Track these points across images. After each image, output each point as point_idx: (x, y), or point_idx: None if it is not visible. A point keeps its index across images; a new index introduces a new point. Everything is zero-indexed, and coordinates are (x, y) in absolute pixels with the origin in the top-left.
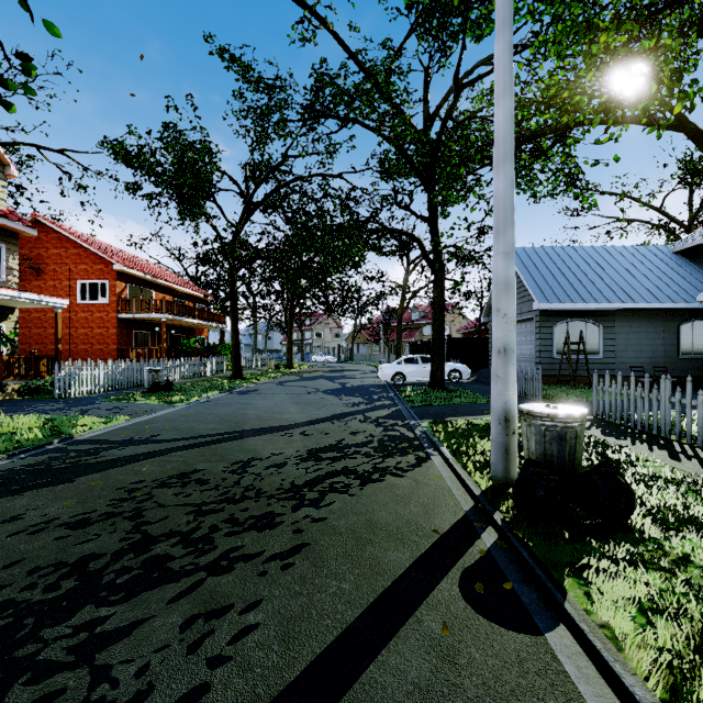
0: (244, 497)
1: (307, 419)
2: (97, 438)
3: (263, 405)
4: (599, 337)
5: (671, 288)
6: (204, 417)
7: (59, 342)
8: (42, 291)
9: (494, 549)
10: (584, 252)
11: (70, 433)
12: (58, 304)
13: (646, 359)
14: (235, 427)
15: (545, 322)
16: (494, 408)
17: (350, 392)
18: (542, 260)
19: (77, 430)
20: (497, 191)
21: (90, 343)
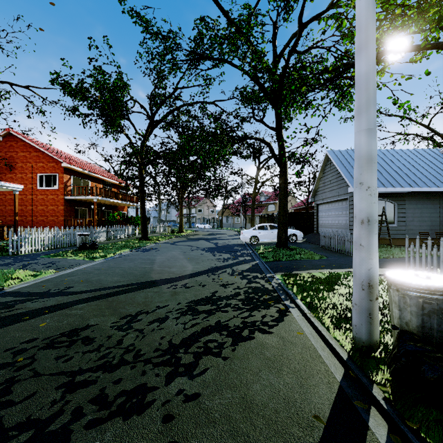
0: (121, 361)
1: (189, 272)
2: (21, 290)
3: (158, 260)
4: (394, 212)
5: None
6: (112, 271)
7: (17, 215)
8: (13, 181)
9: None
10: (381, 153)
11: (3, 285)
12: (16, 188)
13: (427, 227)
14: (133, 280)
15: None
16: (357, 274)
17: (221, 250)
18: (352, 159)
19: (8, 282)
20: (359, 73)
21: (46, 215)
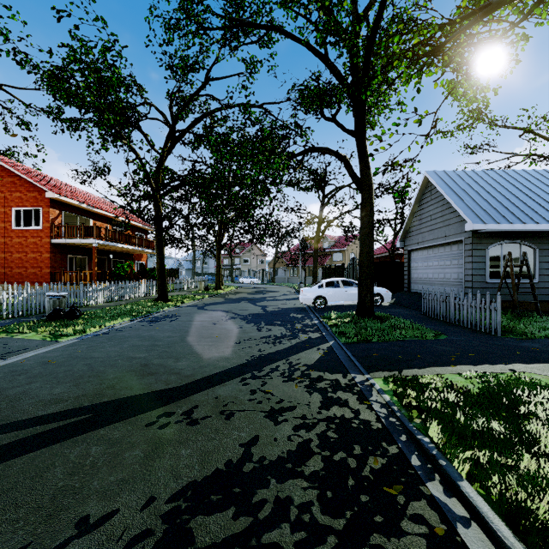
0: None
1: (209, 370)
2: None
3: (164, 341)
4: (534, 260)
5: None
6: (68, 368)
7: None
8: None
9: None
10: (507, 175)
11: None
12: None
13: None
14: (89, 396)
15: (477, 244)
16: None
17: (271, 319)
18: (466, 183)
19: None
20: None
21: (24, 267)
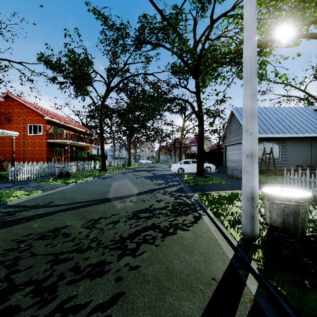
0: (89, 247)
1: (134, 192)
2: (19, 204)
3: (113, 185)
4: (279, 151)
5: (314, 126)
6: (81, 191)
7: (14, 153)
8: (10, 129)
9: (259, 298)
10: (270, 109)
11: (6, 201)
12: (13, 134)
13: (302, 161)
14: (96, 197)
15: None
16: (244, 190)
17: (157, 178)
18: None
19: (10, 199)
20: (246, 57)
21: (33, 154)
